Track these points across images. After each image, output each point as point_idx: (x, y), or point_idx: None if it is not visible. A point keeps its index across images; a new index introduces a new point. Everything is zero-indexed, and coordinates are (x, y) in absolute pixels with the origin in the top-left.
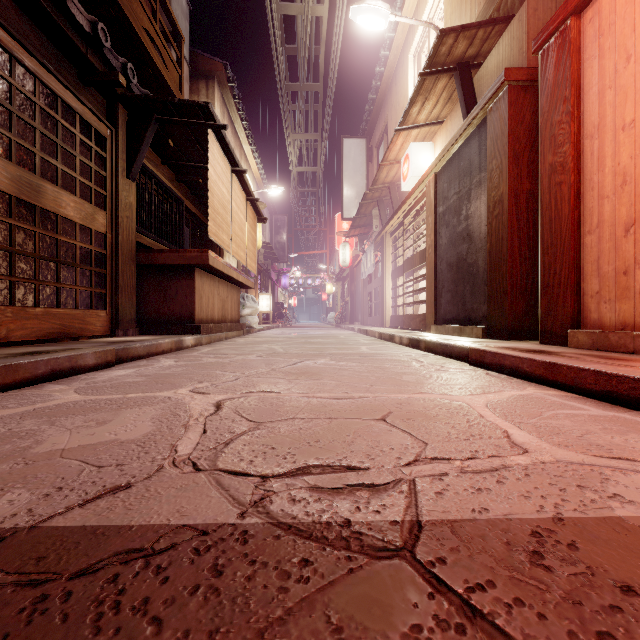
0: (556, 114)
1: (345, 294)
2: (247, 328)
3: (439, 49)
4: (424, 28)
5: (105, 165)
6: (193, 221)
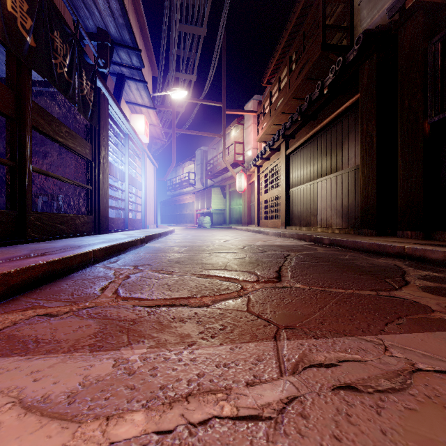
0: None
1: None
2: None
3: None
4: None
5: None
6: None
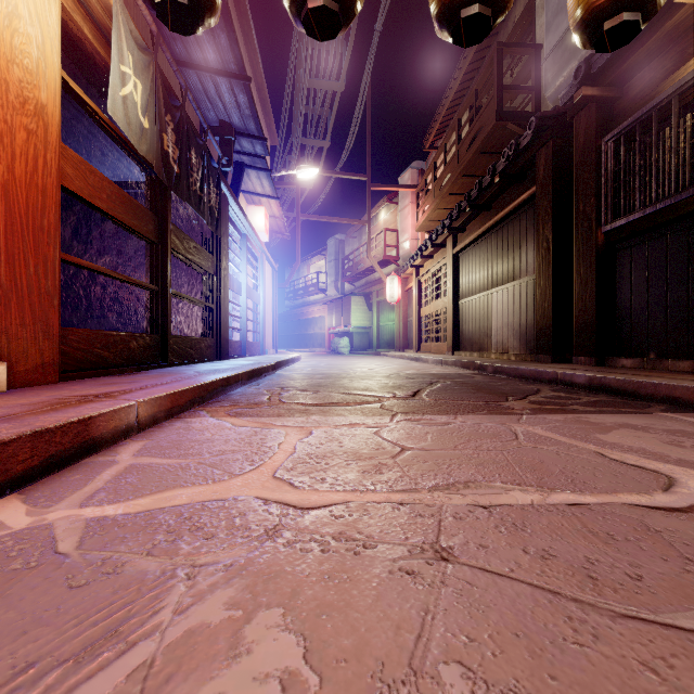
0: None
1: None
2: None
3: None
4: None
5: None
6: None
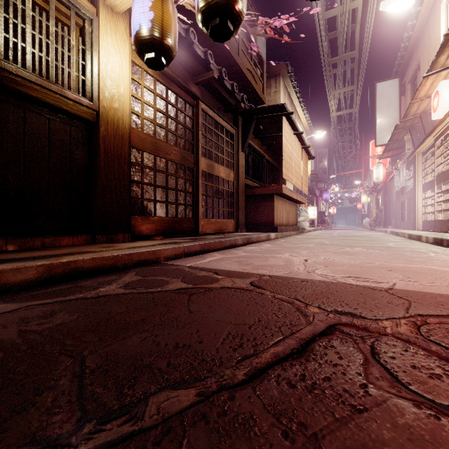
0: None
1: (379, 203)
2: (301, 229)
3: None
4: None
5: (233, 148)
6: (268, 166)
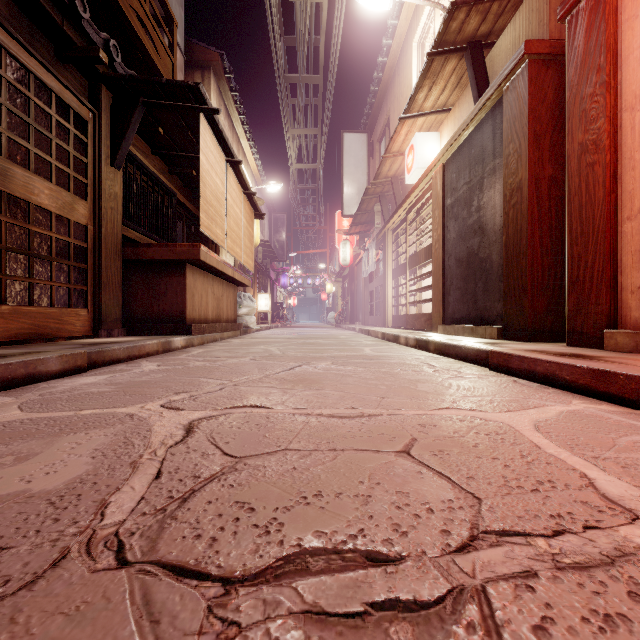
0: (587, 86)
1: (345, 293)
2: (244, 328)
3: (449, 25)
4: (429, 13)
5: (86, 151)
6: (187, 216)
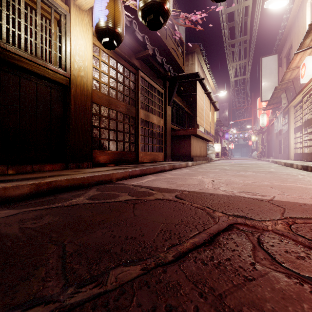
0: None
1: (264, 141)
2: (209, 159)
3: None
4: None
5: (162, 103)
6: (187, 115)
